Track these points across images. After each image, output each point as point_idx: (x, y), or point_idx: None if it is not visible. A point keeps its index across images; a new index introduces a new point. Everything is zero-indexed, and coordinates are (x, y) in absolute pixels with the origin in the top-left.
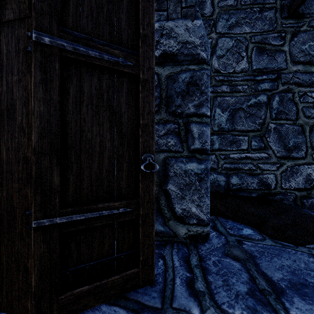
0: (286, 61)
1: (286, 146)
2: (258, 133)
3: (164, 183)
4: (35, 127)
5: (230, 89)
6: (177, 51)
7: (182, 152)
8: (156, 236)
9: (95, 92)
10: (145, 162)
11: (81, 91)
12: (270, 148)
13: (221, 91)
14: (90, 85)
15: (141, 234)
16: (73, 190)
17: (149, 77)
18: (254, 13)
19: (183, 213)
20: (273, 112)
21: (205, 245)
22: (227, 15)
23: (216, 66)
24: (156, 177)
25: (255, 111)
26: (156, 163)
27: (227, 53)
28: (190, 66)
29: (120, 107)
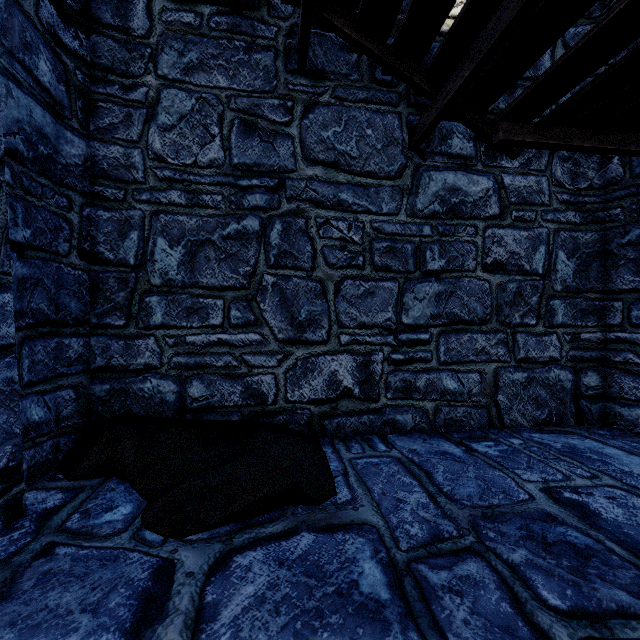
0: (295, 155)
1: (294, 319)
2: (244, 292)
3: None
4: None
5: (188, 199)
6: None
7: None
8: None
9: None
10: None
11: None
12: (265, 324)
13: (167, 202)
14: None
15: None
16: None
17: None
18: (236, 50)
19: None
20: (271, 252)
21: None
22: (181, 44)
23: (156, 148)
24: None
25: (238, 249)
26: None
27: (182, 122)
28: None
29: None
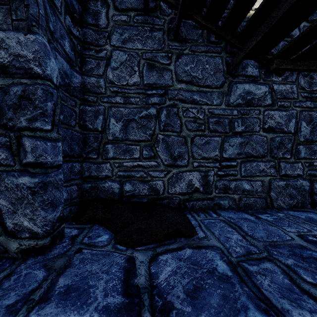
0: (172, 79)
1: (172, 155)
2: (149, 143)
3: None
4: None
5: (124, 100)
6: (8, 63)
7: (14, 166)
8: None
9: None
10: None
11: None
12: (159, 157)
13: (115, 102)
14: None
15: None
16: None
17: None
18: (145, 31)
19: (15, 227)
20: (161, 124)
21: (37, 257)
22: (121, 30)
23: (110, 78)
24: None
25: (146, 123)
26: None
27: (121, 66)
28: (22, 80)
29: None
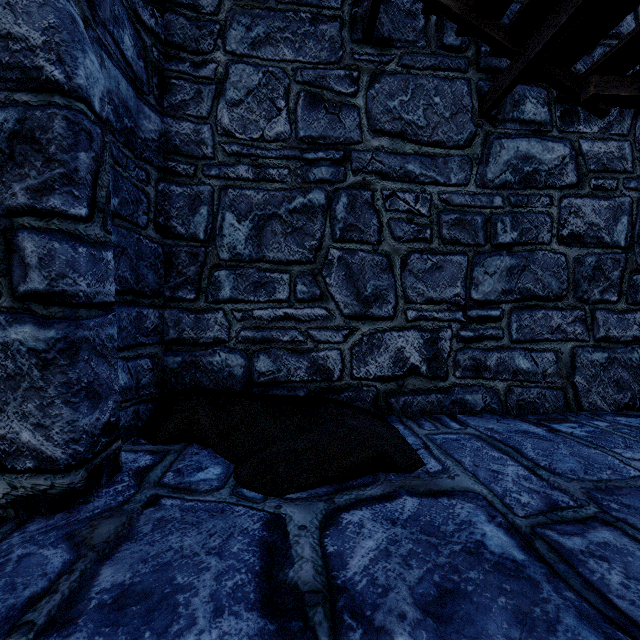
0: (361, 126)
1: (360, 294)
2: (310, 267)
3: None
4: None
5: (255, 174)
6: None
7: None
8: None
9: None
10: None
11: None
12: (331, 299)
13: (235, 176)
14: None
15: None
16: None
17: None
18: (302, 22)
19: None
20: (336, 225)
21: (54, 517)
22: (248, 19)
23: (225, 123)
24: None
25: (304, 223)
26: None
27: (249, 97)
28: (16, 95)
29: None
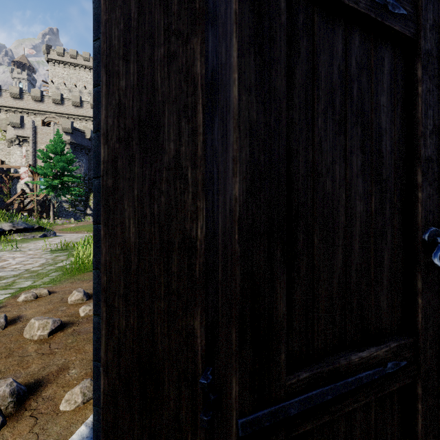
0: None
1: None
2: None
3: None
4: (240, 164)
5: None
6: None
7: None
8: None
9: (339, 80)
10: (438, 249)
11: (315, 76)
12: None
13: None
14: (329, 61)
15: (421, 419)
16: (300, 322)
17: (433, 47)
18: None
19: None
20: None
21: None
22: None
23: None
24: None
25: None
26: None
27: None
28: None
29: (379, 118)
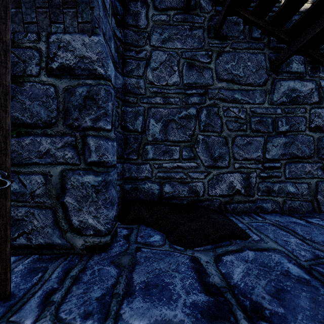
0: (213, 77)
1: (212, 156)
2: (189, 143)
3: (61, 195)
4: None
5: (164, 101)
6: (74, 65)
7: (79, 165)
8: (53, 249)
9: None
10: None
11: None
12: (198, 158)
13: (154, 102)
14: None
15: None
16: None
17: (1, 94)
18: (185, 30)
19: (80, 224)
20: (201, 124)
21: (101, 254)
22: (160, 30)
23: (150, 78)
24: (53, 190)
25: (186, 123)
26: (53, 175)
27: (161, 66)
28: (87, 81)
29: None
